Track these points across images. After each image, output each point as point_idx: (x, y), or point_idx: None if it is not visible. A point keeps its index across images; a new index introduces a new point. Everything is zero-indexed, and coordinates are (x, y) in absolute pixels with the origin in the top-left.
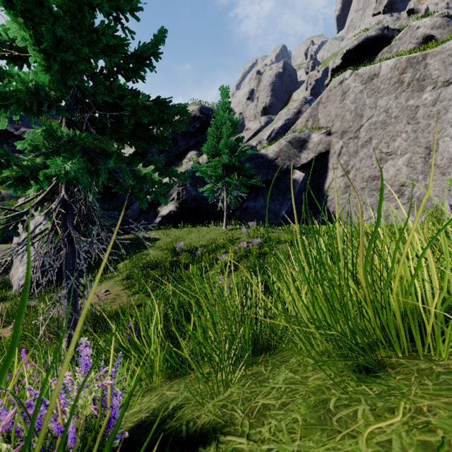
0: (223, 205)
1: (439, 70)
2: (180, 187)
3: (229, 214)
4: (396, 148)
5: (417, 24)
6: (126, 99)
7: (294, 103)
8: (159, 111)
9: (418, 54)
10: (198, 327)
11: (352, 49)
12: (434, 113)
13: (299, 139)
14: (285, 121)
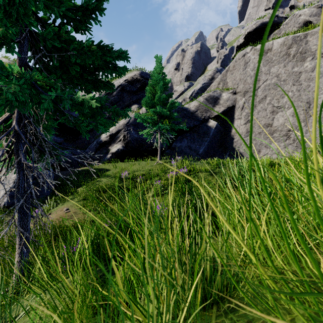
0: (157, 144)
1: (317, 45)
2: (125, 131)
3: (162, 151)
4: (284, 103)
5: (299, 13)
6: (73, 44)
7: (208, 72)
8: (101, 53)
9: (301, 33)
10: (120, 284)
11: (251, 31)
12: (313, 77)
13: (213, 97)
14: (202, 84)
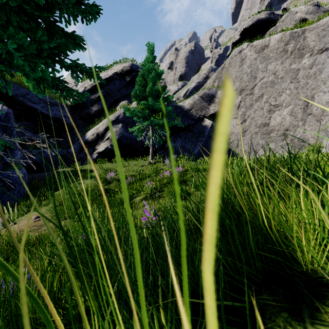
0: (149, 142)
1: (315, 41)
2: (114, 128)
3: (155, 152)
4: (282, 101)
5: (295, 10)
6: None
7: (203, 70)
8: None
9: (298, 29)
10: None
11: (247, 27)
12: (311, 74)
13: (208, 95)
14: (197, 83)
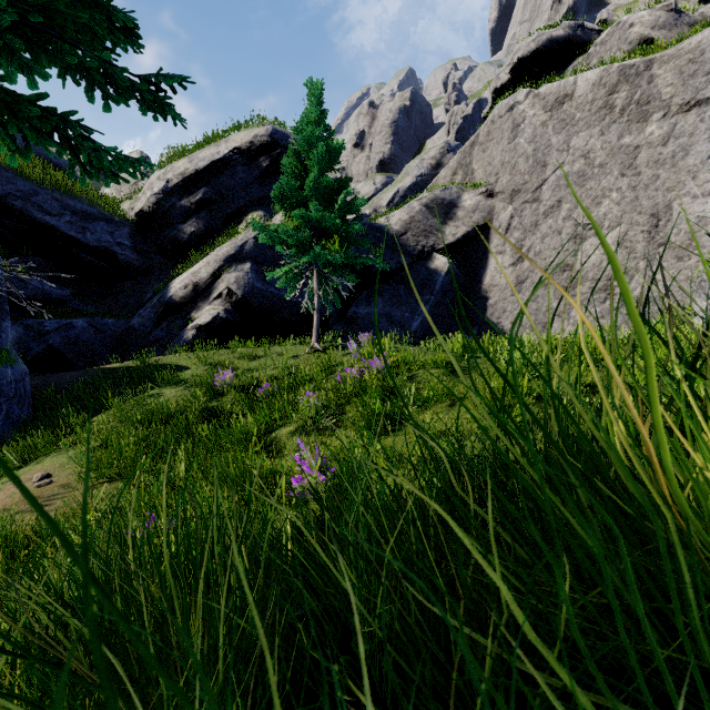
0: (312, 304)
1: (674, 86)
2: (233, 273)
3: (324, 326)
4: (602, 217)
5: (629, 19)
6: None
7: (430, 150)
8: None
9: (638, 60)
10: None
11: (527, 56)
12: (666, 157)
13: (443, 202)
14: (417, 177)
